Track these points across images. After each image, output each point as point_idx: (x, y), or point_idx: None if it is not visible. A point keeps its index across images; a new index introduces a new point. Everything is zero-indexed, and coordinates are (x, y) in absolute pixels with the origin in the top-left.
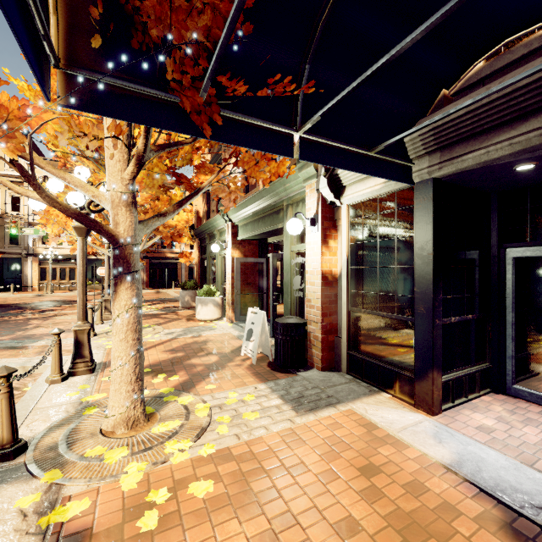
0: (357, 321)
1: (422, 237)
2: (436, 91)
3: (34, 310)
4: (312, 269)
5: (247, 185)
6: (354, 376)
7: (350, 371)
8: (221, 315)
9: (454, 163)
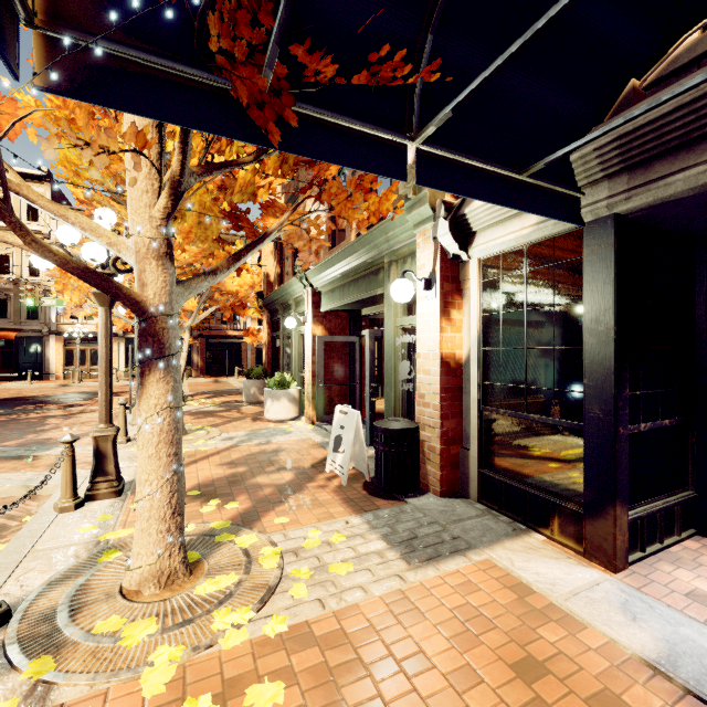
0: (493, 426)
1: (596, 304)
2: (622, 81)
3: (54, 405)
4: (427, 352)
5: (334, 236)
6: (488, 506)
7: (482, 498)
8: (298, 413)
9: (651, 190)
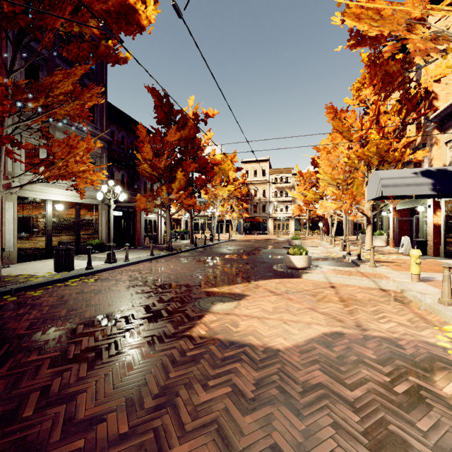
0: (447, 239)
1: None
2: None
3: None
4: (429, 222)
5: None
6: (445, 258)
7: (445, 257)
8: (387, 244)
9: None
